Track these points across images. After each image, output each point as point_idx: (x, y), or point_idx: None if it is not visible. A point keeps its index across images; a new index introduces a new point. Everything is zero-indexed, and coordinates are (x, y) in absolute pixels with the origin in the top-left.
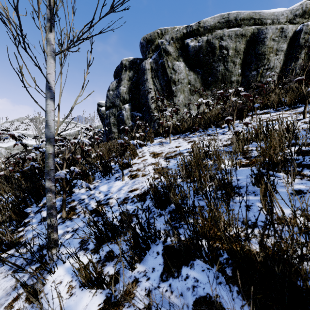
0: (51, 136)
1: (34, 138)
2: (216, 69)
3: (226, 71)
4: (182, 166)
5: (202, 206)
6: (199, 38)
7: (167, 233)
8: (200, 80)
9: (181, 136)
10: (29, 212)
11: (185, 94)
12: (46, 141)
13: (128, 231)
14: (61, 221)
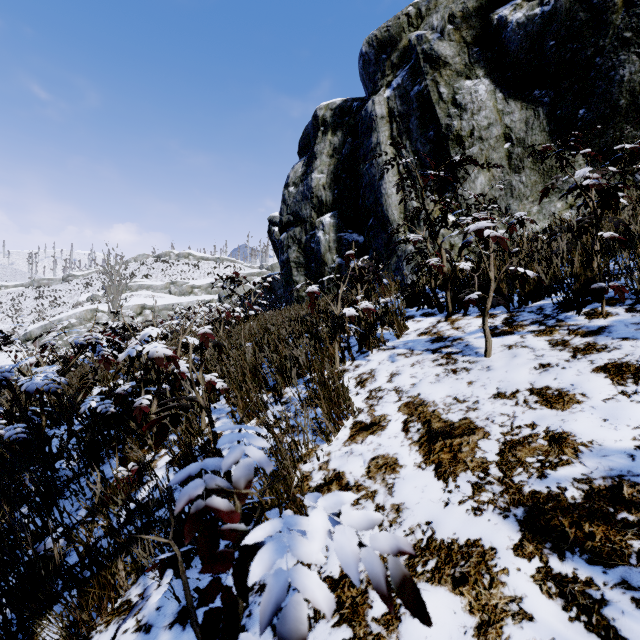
0: None
1: None
2: (610, 75)
3: None
4: None
5: None
6: None
7: None
8: (546, 123)
9: (521, 316)
10: None
11: (493, 172)
12: None
13: None
14: None
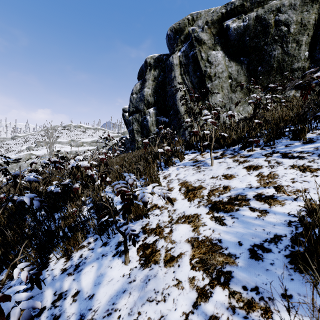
0: None
1: (15, 162)
2: (270, 54)
3: (285, 56)
4: None
5: None
6: (245, 16)
7: None
8: (245, 72)
9: (227, 152)
10: None
11: (224, 92)
12: None
13: None
14: None
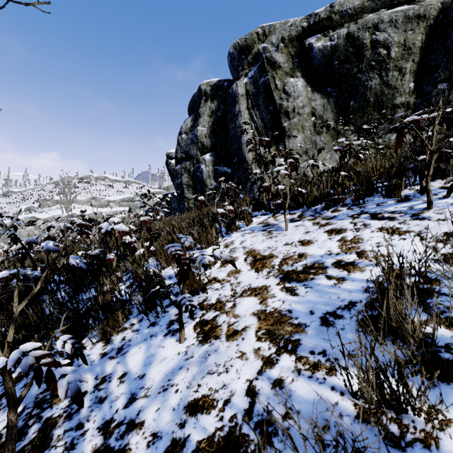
0: None
1: (28, 225)
2: (365, 84)
3: (384, 87)
4: (361, 368)
5: None
6: (332, 33)
7: None
8: (334, 107)
9: (306, 213)
10: None
11: (305, 133)
12: None
13: None
14: None
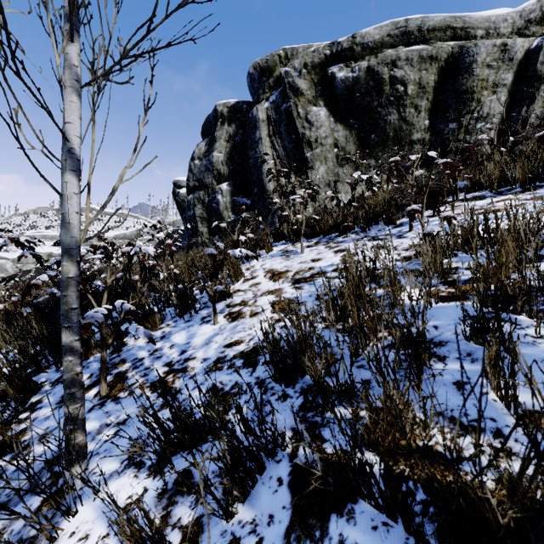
0: (73, 245)
1: (55, 245)
2: (385, 119)
3: (402, 123)
4: (326, 300)
5: (366, 381)
6: (354, 64)
7: (298, 436)
8: (356, 140)
9: (322, 240)
10: (43, 382)
11: (328, 165)
12: (62, 253)
13: (220, 440)
14: (97, 403)
